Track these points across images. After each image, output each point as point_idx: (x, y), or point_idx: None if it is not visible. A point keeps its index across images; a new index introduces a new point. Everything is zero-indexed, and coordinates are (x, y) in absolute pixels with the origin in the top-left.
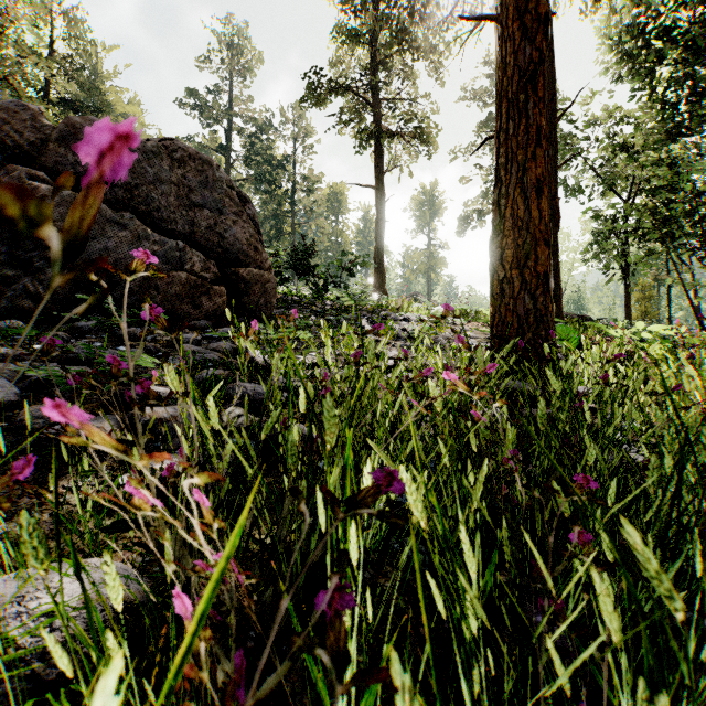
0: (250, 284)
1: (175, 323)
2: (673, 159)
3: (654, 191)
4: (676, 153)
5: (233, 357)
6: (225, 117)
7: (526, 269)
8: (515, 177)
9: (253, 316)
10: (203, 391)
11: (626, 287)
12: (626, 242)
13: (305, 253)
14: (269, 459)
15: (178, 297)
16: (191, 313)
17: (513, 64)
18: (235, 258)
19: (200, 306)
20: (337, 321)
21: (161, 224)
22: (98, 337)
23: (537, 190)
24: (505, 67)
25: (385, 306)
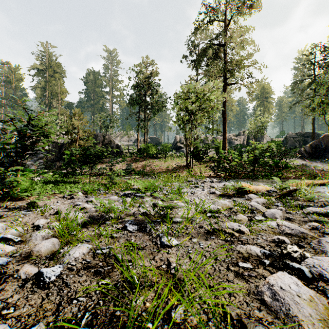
0: None
1: None
2: None
3: None
4: None
5: None
6: None
7: None
8: None
9: None
10: None
11: None
12: None
13: None
14: None
15: None
16: None
17: None
18: None
19: None
20: None
21: None
22: None
23: None
24: None
25: None
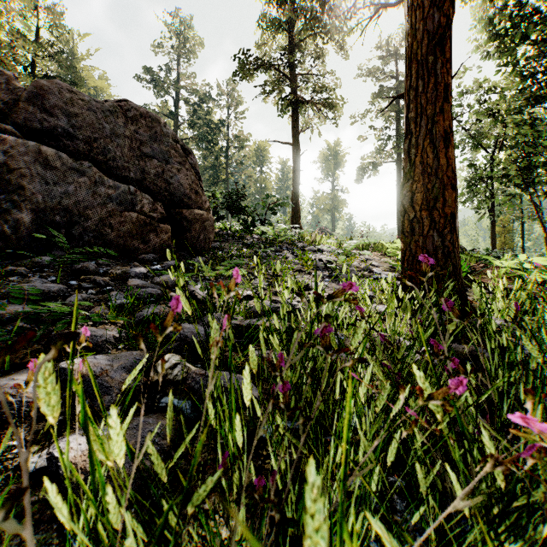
0: (192, 222)
1: (127, 257)
2: (533, 120)
3: (514, 147)
4: (536, 116)
5: (175, 290)
6: (174, 89)
7: (435, 210)
8: (425, 129)
9: (194, 249)
10: (143, 328)
11: (492, 223)
12: (491, 187)
13: (237, 196)
14: (205, 423)
15: (129, 234)
16: (140, 248)
17: (422, 29)
18: (179, 200)
19: (148, 241)
20: (264, 253)
21: (116, 171)
22: (56, 270)
23: (445, 140)
24: (415, 33)
25: (301, 238)
